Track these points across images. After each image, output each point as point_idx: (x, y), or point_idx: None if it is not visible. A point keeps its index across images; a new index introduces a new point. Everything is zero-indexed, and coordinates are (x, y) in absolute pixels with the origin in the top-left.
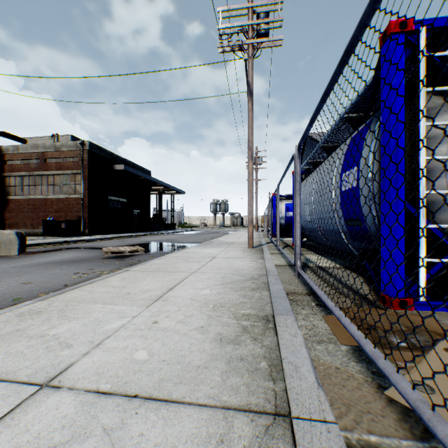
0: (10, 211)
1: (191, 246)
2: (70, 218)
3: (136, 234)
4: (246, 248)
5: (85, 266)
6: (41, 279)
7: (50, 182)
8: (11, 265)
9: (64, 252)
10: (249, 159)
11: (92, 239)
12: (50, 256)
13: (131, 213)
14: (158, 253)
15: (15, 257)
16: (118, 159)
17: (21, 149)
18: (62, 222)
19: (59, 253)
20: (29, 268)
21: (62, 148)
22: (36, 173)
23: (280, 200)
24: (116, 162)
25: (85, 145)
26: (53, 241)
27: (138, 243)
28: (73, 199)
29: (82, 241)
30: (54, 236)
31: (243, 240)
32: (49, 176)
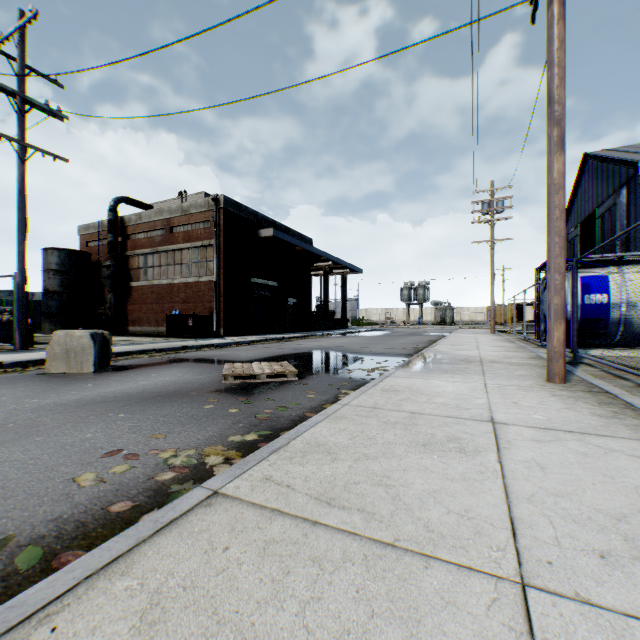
0: (133, 303)
1: (386, 362)
2: (199, 311)
3: (291, 335)
4: (538, 379)
5: (162, 417)
6: (7, 476)
7: (176, 260)
8: (43, 401)
9: (164, 369)
10: (553, 149)
11: (223, 344)
12: (134, 378)
13: (284, 304)
14: (324, 379)
15: (82, 377)
16: (265, 221)
17: (143, 217)
18: (188, 317)
19: (156, 370)
20: (55, 415)
21: (190, 209)
22: (160, 249)
23: (566, 270)
24: (262, 227)
25: (218, 201)
26: (166, 346)
27: (290, 354)
28: (204, 284)
29: (208, 347)
30: (179, 337)
31: (494, 353)
32: (175, 251)
